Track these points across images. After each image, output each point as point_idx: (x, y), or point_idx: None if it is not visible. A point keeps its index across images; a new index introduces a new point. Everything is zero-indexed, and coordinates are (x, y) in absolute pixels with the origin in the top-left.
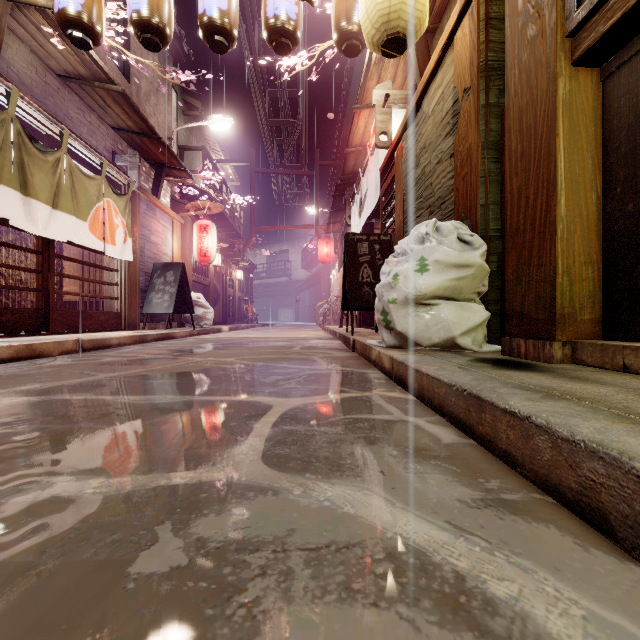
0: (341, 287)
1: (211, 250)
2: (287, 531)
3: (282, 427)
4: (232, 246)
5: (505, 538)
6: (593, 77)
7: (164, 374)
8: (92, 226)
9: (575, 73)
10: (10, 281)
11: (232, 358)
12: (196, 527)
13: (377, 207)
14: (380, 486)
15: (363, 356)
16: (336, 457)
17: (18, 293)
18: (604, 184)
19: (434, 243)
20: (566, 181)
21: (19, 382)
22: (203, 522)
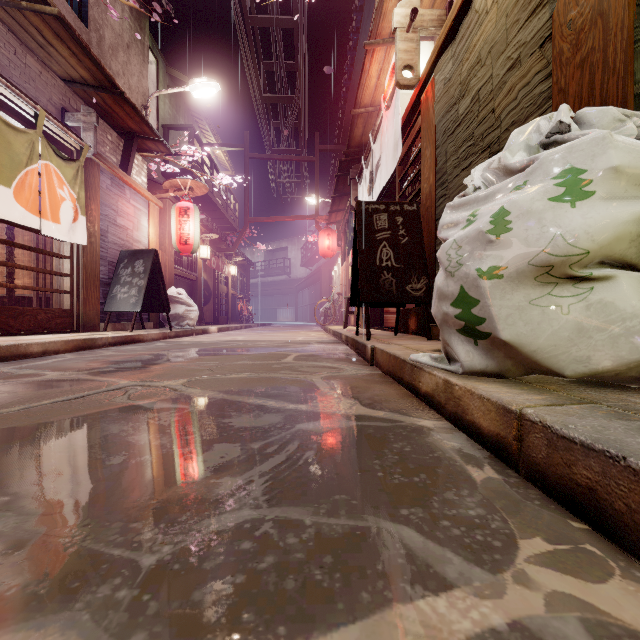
0: (344, 283)
1: (193, 237)
2: None
3: None
4: (224, 239)
5: None
6: None
7: None
8: (20, 194)
9: None
10: None
11: (180, 380)
12: None
13: (390, 183)
14: None
15: (395, 377)
16: None
17: None
18: None
19: (602, 130)
20: None
21: None
22: None
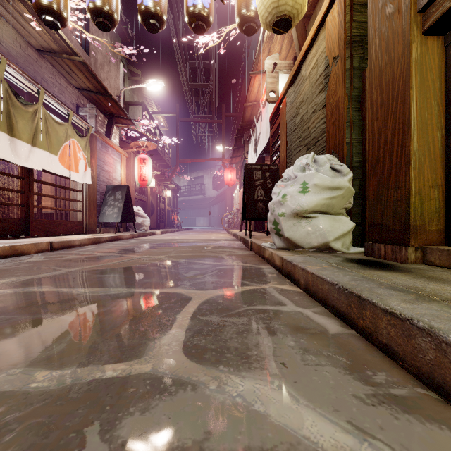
0: (241, 202)
1: (148, 176)
2: (204, 434)
3: (199, 318)
4: (163, 173)
5: (406, 443)
6: (438, 43)
7: (110, 269)
8: (61, 159)
9: (425, 40)
10: (4, 198)
11: (162, 256)
12: (121, 429)
13: (267, 145)
14: (284, 380)
15: (258, 254)
16: (244, 348)
17: (9, 207)
18: (447, 125)
19: (313, 171)
20: (418, 123)
21: (0, 276)
22: (128, 422)
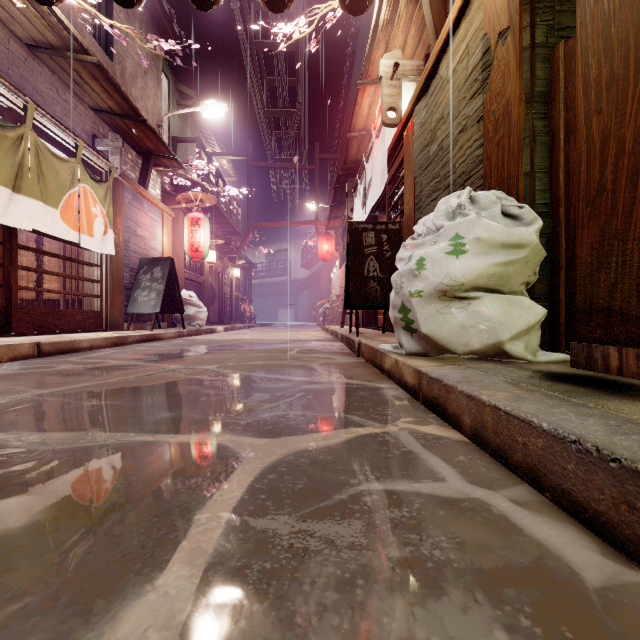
0: (342, 285)
1: (203, 245)
2: None
3: (247, 522)
4: (229, 243)
5: None
6: None
7: (114, 390)
8: (64, 214)
9: None
10: None
11: (214, 365)
12: None
13: (382, 198)
14: None
15: (372, 363)
16: None
17: None
18: None
19: (473, 215)
20: None
21: None
22: None
